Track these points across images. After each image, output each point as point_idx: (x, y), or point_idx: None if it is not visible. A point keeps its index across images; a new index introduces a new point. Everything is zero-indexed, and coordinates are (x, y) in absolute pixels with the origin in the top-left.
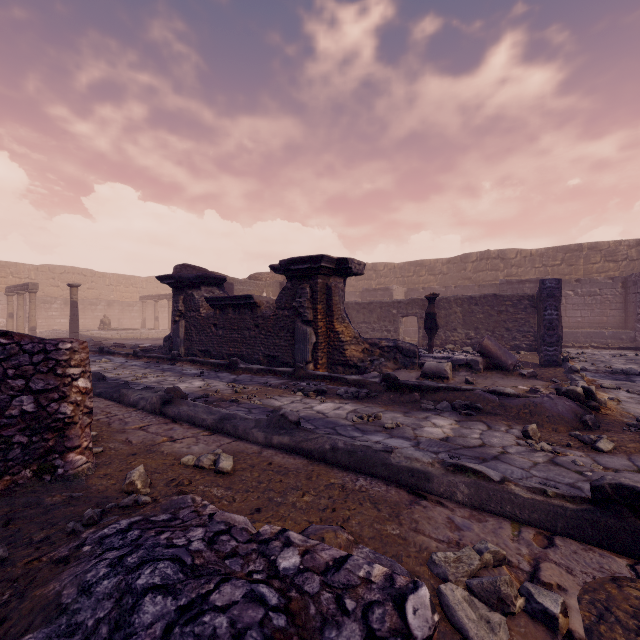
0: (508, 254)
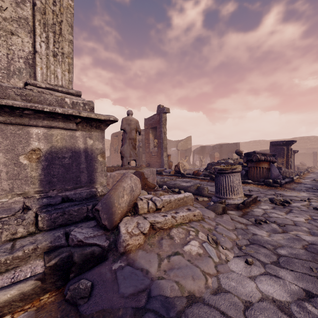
0: (311, 138)
